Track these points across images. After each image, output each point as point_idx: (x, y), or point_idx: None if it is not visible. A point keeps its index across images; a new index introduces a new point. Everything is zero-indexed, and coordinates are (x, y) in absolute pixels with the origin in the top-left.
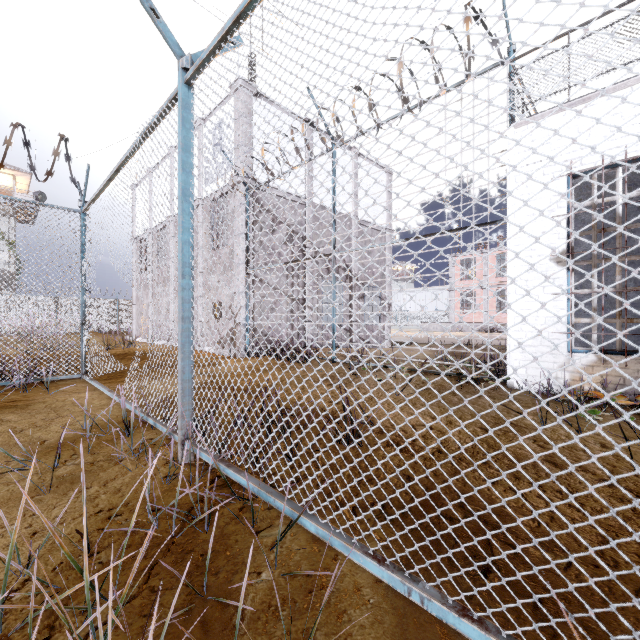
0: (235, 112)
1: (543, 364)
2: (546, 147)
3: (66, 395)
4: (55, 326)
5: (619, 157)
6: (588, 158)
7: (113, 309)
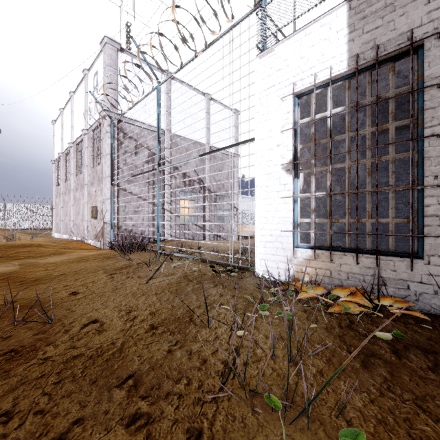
0: (103, 63)
1: (277, 257)
2: (279, 72)
3: None
4: None
5: (327, 77)
6: (307, 79)
7: (48, 212)
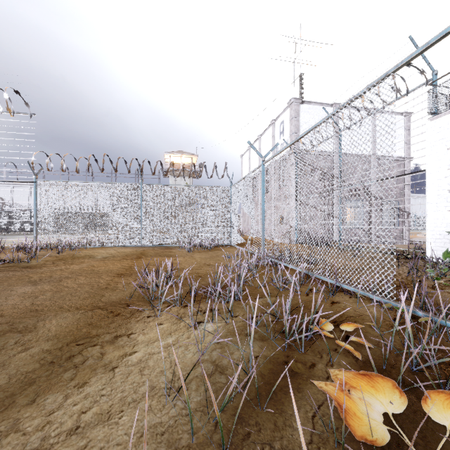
0: (290, 116)
1: (445, 249)
2: (446, 131)
3: (229, 249)
4: (223, 227)
5: None
6: None
7: None
